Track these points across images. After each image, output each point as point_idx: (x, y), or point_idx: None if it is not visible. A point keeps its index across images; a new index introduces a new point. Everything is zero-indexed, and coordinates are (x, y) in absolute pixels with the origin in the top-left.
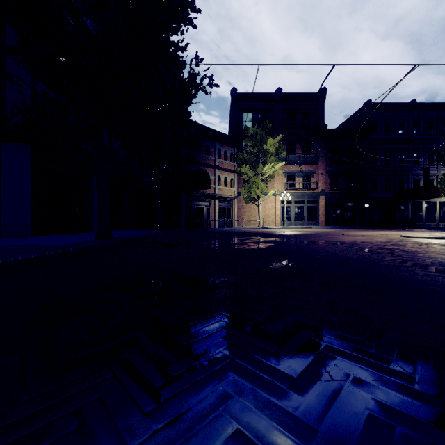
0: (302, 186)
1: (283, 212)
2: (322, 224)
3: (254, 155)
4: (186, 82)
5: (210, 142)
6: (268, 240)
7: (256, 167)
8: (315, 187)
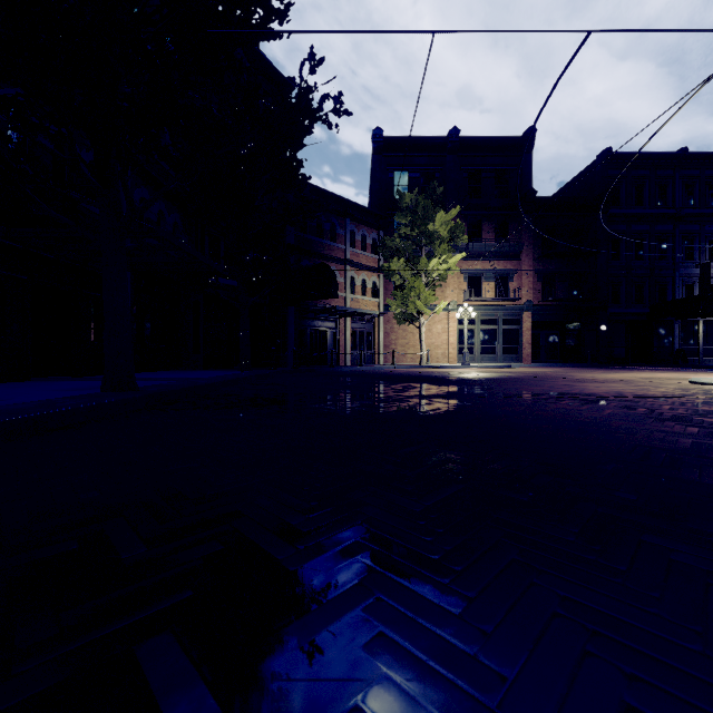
0: (494, 295)
1: (461, 339)
2: (527, 359)
3: (413, 241)
4: (294, 104)
5: (337, 219)
6: (446, 391)
7: (416, 263)
8: (515, 296)
